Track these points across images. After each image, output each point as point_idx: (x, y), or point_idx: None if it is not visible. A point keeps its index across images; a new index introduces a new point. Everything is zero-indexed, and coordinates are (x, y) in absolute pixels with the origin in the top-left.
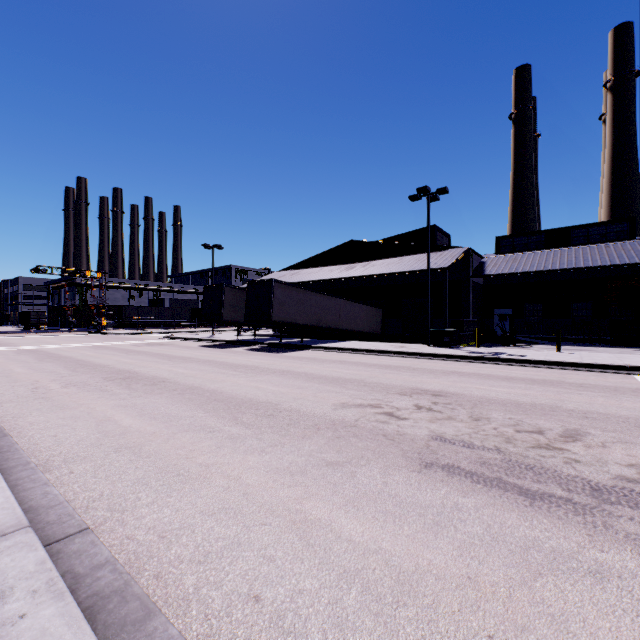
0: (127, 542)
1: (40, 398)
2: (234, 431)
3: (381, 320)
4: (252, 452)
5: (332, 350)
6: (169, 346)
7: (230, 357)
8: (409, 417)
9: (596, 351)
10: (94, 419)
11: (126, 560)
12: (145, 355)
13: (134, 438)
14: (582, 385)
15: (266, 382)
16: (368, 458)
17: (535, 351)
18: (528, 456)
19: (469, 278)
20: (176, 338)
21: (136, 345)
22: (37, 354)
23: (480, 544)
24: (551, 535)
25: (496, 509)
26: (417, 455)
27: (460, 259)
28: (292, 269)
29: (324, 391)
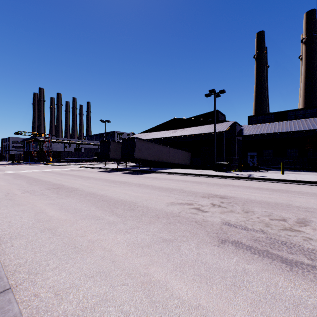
0: (33, 299)
1: (8, 199)
2: (111, 219)
3: (190, 158)
4: (120, 232)
5: (165, 173)
6: (82, 171)
7: (113, 177)
8: (209, 210)
9: (302, 174)
10: (34, 211)
11: (29, 314)
12: (69, 176)
13: (54, 223)
14: (300, 192)
15: (130, 190)
16: (187, 236)
17: (270, 174)
18: (281, 235)
19: (235, 137)
20: (86, 167)
21: (66, 171)
22: (14, 175)
23: (265, 301)
24: (310, 294)
25: (270, 273)
26: (216, 234)
27: (230, 127)
28: (145, 132)
29: (161, 195)
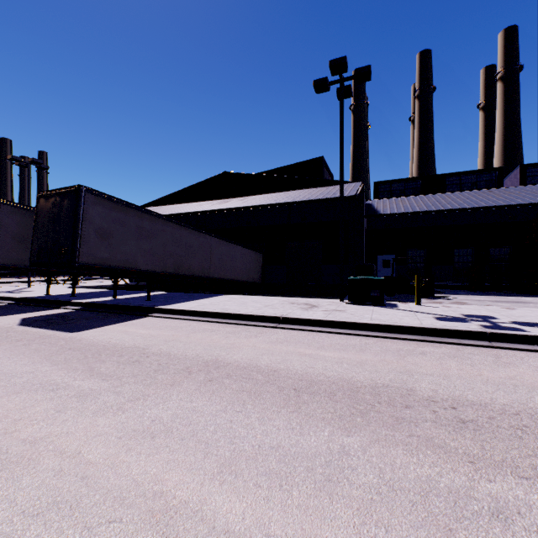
0: None
1: None
2: None
3: (261, 266)
4: None
5: (194, 316)
6: None
7: None
8: None
9: None
10: None
11: None
12: None
13: None
14: None
15: None
16: None
17: (511, 310)
18: None
19: (363, 217)
20: None
21: None
22: None
23: None
24: None
25: None
26: None
27: None
28: (153, 205)
29: None
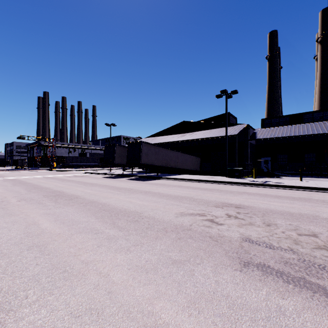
0: None
1: (1, 208)
2: (111, 233)
3: (200, 163)
4: (120, 251)
5: (174, 179)
6: (86, 177)
7: (117, 183)
8: (224, 223)
9: (321, 180)
10: (25, 223)
11: None
12: (72, 182)
13: (45, 238)
14: (324, 201)
15: (136, 198)
16: (201, 257)
17: (287, 180)
18: (316, 256)
19: (248, 140)
20: (91, 173)
21: (69, 176)
22: (14, 181)
23: None
24: None
25: (314, 314)
26: (236, 254)
27: (243, 130)
28: (152, 136)
29: (169, 204)
